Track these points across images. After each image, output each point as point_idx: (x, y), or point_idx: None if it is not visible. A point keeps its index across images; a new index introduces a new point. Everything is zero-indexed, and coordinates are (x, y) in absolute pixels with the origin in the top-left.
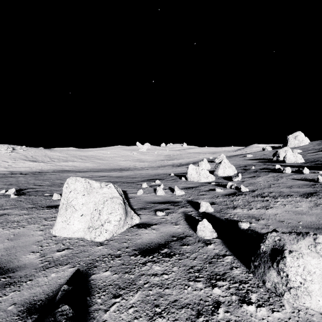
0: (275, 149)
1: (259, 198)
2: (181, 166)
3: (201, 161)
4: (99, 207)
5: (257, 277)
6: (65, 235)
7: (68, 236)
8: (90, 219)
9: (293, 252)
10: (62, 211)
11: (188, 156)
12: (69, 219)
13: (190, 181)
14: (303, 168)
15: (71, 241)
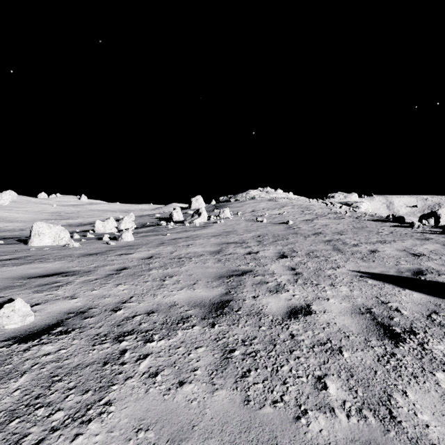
0: (183, 210)
1: (135, 234)
2: (83, 226)
3: (108, 219)
4: (59, 233)
5: (118, 241)
6: (42, 245)
7: (43, 245)
8: (54, 238)
9: (124, 233)
10: (37, 236)
11: (91, 215)
12: (43, 238)
13: (97, 233)
14: (171, 222)
15: (47, 246)
